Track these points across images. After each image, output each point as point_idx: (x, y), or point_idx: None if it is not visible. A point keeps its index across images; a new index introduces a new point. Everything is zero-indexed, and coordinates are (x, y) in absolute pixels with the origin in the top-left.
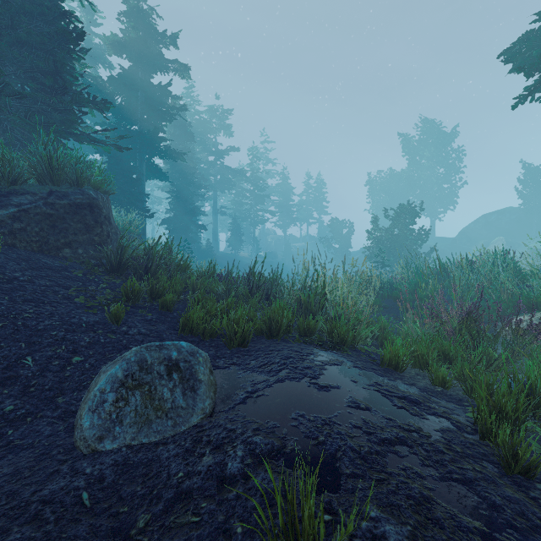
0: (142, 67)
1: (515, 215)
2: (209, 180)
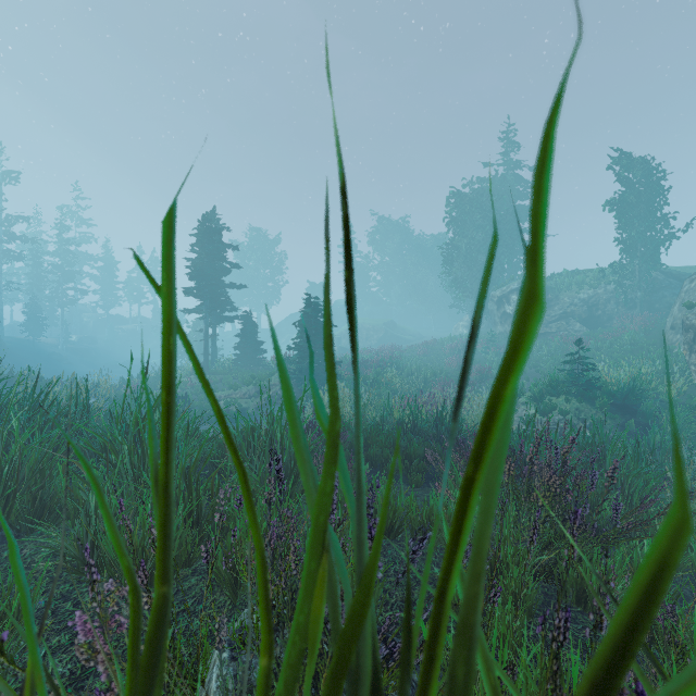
0: None
1: None
2: None
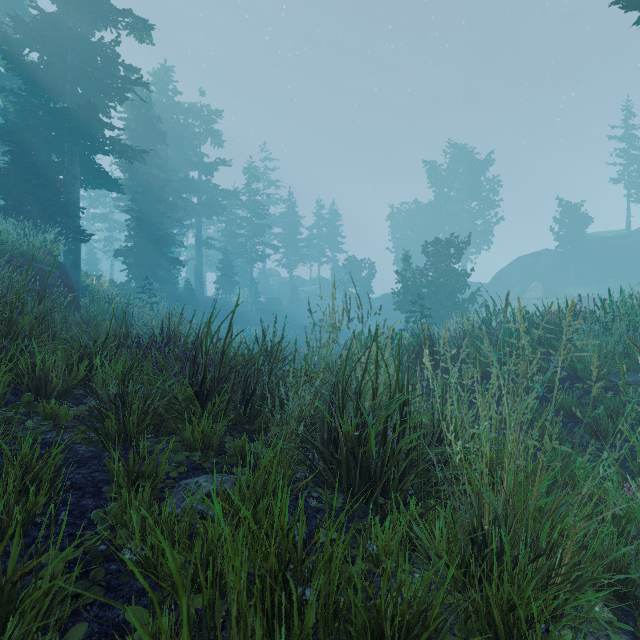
0: (73, 13)
1: (551, 258)
2: (190, 201)
